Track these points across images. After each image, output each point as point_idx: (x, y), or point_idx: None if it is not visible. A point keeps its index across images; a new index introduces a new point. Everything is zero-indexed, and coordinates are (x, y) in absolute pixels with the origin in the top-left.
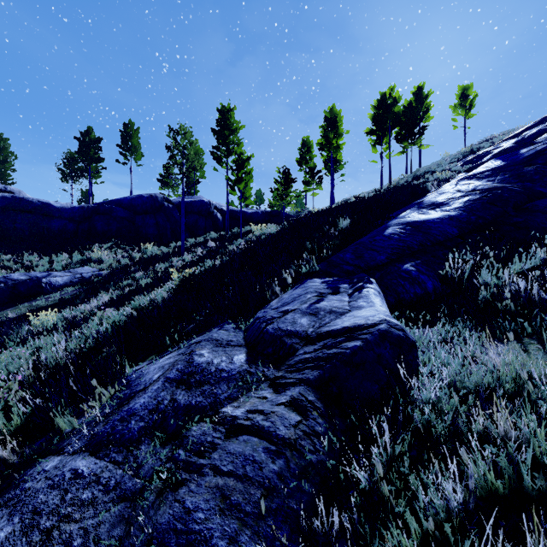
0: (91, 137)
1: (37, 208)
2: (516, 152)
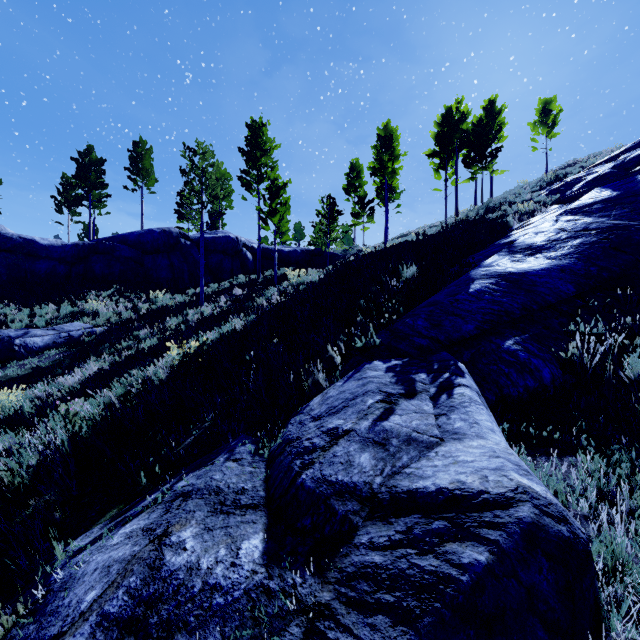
0: (91, 157)
1: (17, 247)
2: (631, 179)
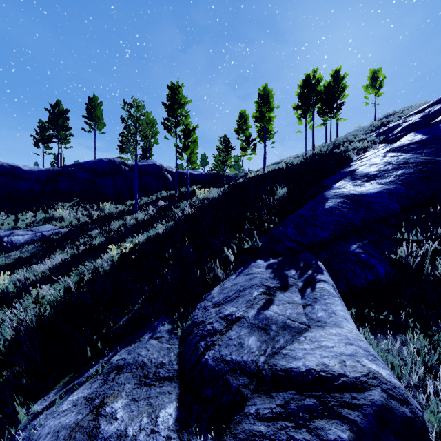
0: (59, 108)
1: (6, 171)
2: (436, 126)
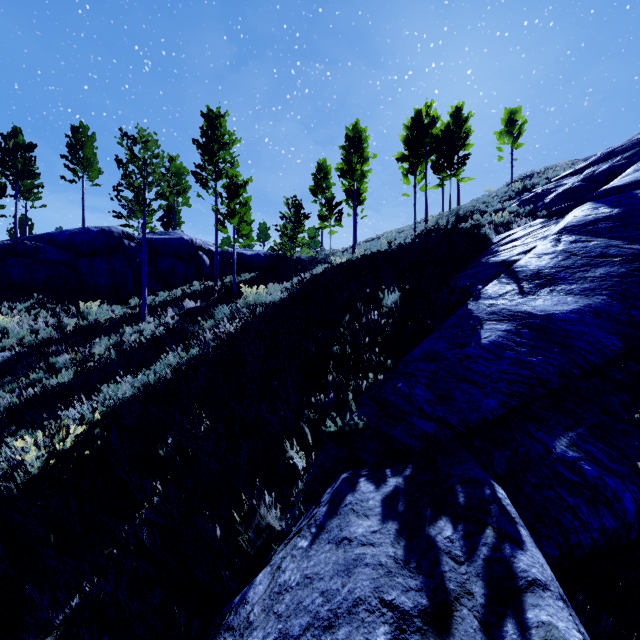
0: (17, 141)
1: None
2: (630, 194)
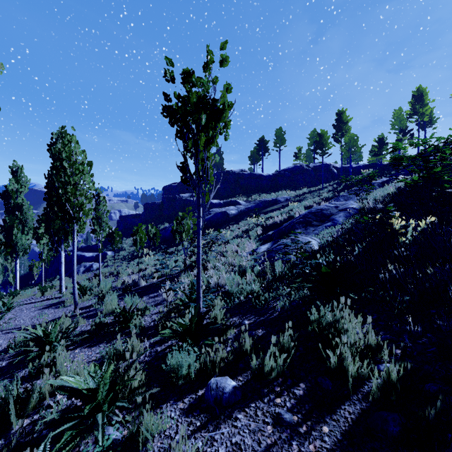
0: (263, 140)
1: (257, 177)
2: None
